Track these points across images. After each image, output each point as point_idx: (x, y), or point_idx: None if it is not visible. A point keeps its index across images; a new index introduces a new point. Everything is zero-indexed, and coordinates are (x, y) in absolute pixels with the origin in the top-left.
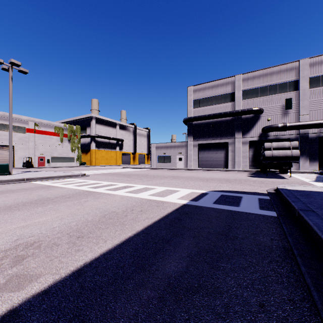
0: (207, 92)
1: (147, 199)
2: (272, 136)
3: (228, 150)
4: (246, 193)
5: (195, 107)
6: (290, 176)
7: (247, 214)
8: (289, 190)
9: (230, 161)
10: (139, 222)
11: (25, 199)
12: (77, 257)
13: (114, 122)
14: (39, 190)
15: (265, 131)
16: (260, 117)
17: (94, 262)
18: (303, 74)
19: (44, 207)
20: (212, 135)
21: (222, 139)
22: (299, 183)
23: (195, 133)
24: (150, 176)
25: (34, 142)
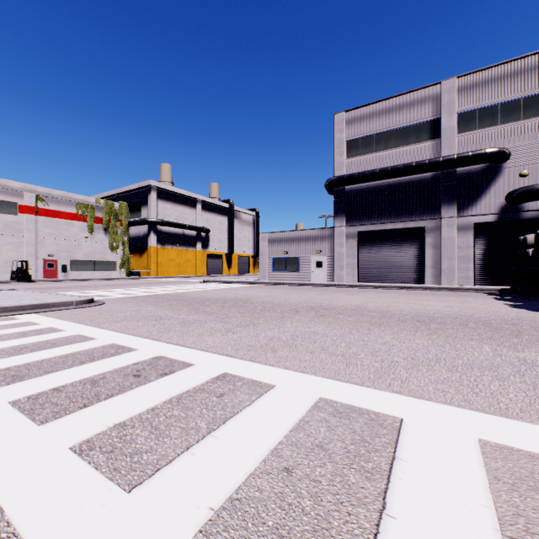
0: (378, 122)
1: None
2: (534, 210)
3: (425, 245)
4: None
5: (351, 156)
6: None
7: None
8: None
9: (430, 269)
10: None
11: None
12: None
13: (193, 197)
14: None
15: (515, 201)
16: (501, 169)
17: None
18: None
19: None
20: (389, 213)
21: (412, 220)
22: None
23: (351, 211)
24: (254, 305)
25: (34, 232)
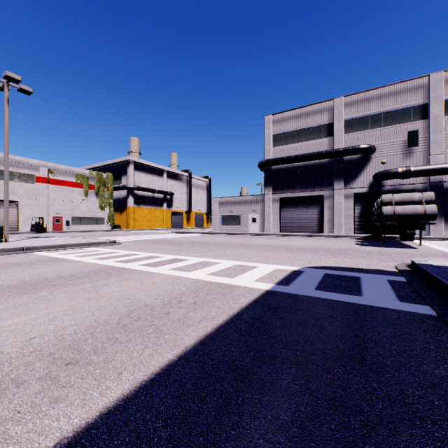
0: (293, 123)
1: (205, 280)
2: (389, 185)
3: (323, 207)
4: (363, 270)
5: (275, 145)
6: (420, 244)
7: (382, 310)
8: (438, 267)
9: (327, 223)
10: (190, 327)
11: (10, 280)
12: (48, 422)
13: (161, 168)
14: (39, 265)
15: (378, 179)
16: (370, 158)
17: (79, 440)
18: (434, 95)
19: (32, 296)
20: (300, 185)
21: (315, 190)
22: (440, 256)
23: (275, 183)
24: (211, 244)
25: (47, 196)
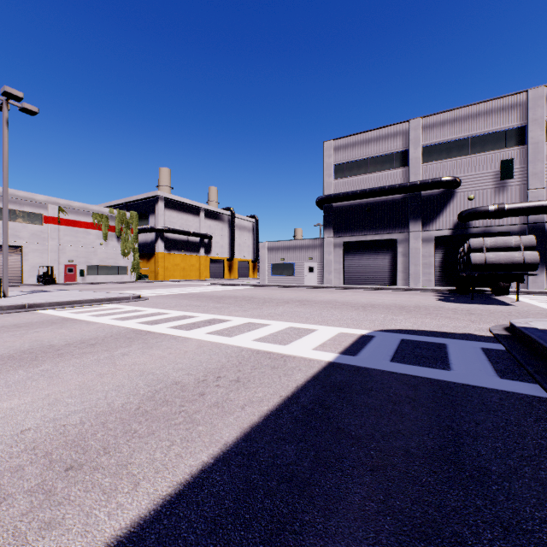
0: (359, 151)
1: (250, 349)
2: (478, 227)
3: (396, 253)
4: (449, 335)
5: (337, 178)
6: (517, 300)
7: (478, 391)
8: (544, 331)
9: (401, 273)
10: (231, 414)
11: (5, 348)
12: None
13: (197, 206)
14: (43, 327)
15: (464, 220)
16: (454, 193)
17: None
18: (534, 115)
19: (30, 370)
20: (368, 227)
21: (386, 233)
22: (543, 315)
23: (338, 224)
24: (258, 300)
25: (57, 240)
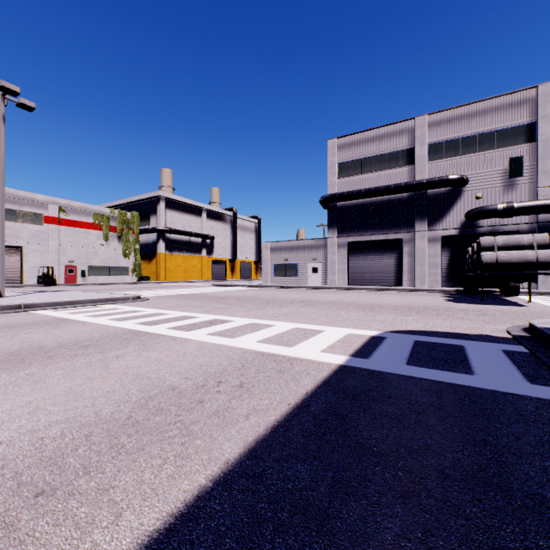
0: (364, 149)
1: (254, 351)
2: (486, 226)
3: (402, 253)
4: (465, 336)
5: (342, 177)
6: (529, 301)
7: (509, 398)
8: None
9: (407, 274)
10: (233, 425)
11: None
12: None
13: (199, 206)
14: (36, 328)
15: (471, 219)
16: (462, 192)
17: None
18: (544, 111)
19: (14, 373)
20: (373, 226)
21: (392, 232)
22: None
23: (342, 224)
24: (261, 300)
25: (57, 240)
